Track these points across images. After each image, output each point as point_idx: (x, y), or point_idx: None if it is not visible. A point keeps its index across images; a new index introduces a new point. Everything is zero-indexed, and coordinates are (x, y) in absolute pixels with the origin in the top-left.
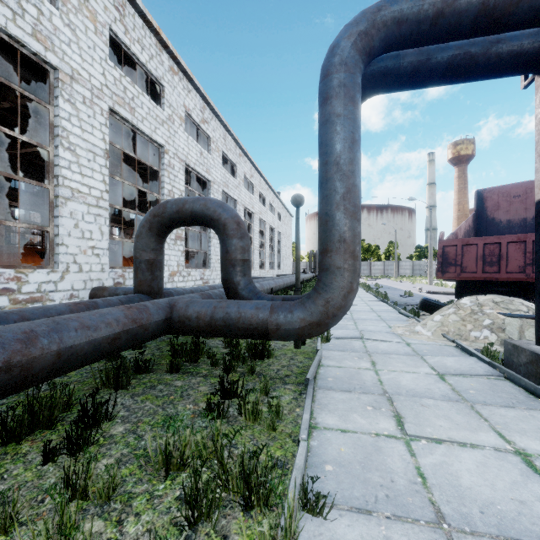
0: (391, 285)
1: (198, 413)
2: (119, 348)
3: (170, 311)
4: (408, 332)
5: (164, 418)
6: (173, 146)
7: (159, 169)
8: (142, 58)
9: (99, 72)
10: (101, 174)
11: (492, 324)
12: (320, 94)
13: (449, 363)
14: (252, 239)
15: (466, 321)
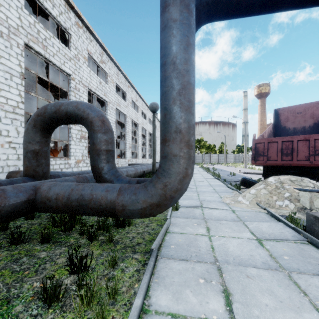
0: (222, 168)
1: (40, 293)
2: None
3: (33, 193)
4: (233, 202)
5: (0, 302)
6: (78, 76)
7: (68, 90)
8: (53, 12)
9: (16, 16)
10: (17, 89)
11: (290, 196)
12: (160, 6)
13: (264, 228)
14: (137, 140)
15: (272, 194)
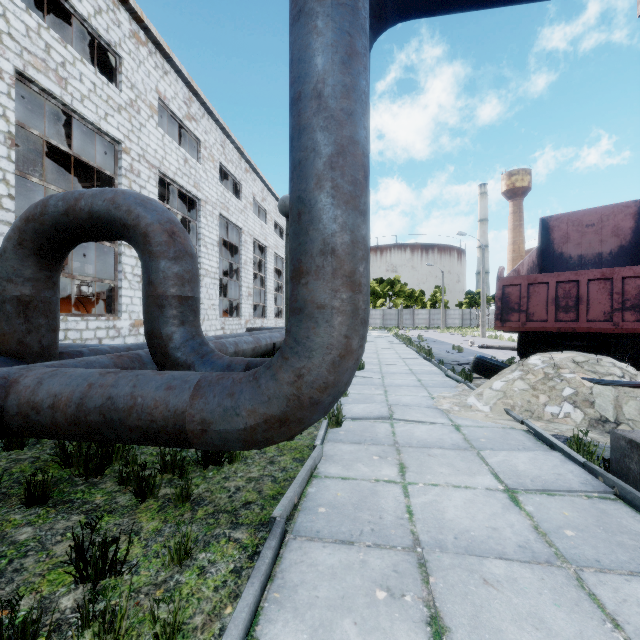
0: (437, 338)
1: None
2: None
3: (1, 394)
4: (458, 407)
5: None
6: (138, 144)
7: (115, 174)
8: (81, 9)
9: None
10: None
11: (575, 395)
12: None
13: (521, 464)
14: (265, 279)
15: (538, 391)
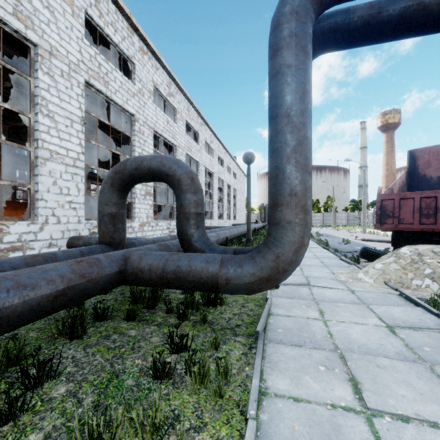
0: (329, 233)
1: (145, 370)
2: (64, 304)
3: (124, 263)
4: (351, 279)
5: (109, 376)
6: (143, 115)
7: (131, 134)
8: (115, 39)
9: (76, 49)
10: (78, 138)
11: (433, 273)
12: (270, 47)
13: (396, 313)
14: (212, 194)
15: (407, 270)
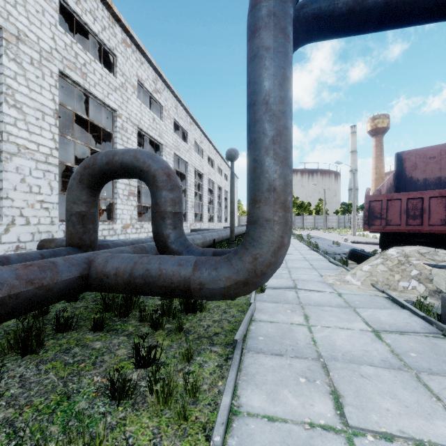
0: (320, 236)
1: (103, 389)
2: (4, 315)
3: (87, 267)
4: (339, 282)
5: (59, 398)
6: (126, 111)
7: (113, 131)
8: (94, 28)
9: (49, 36)
10: (51, 132)
11: (419, 274)
12: (248, 29)
13: (382, 317)
14: (202, 196)
15: (394, 272)
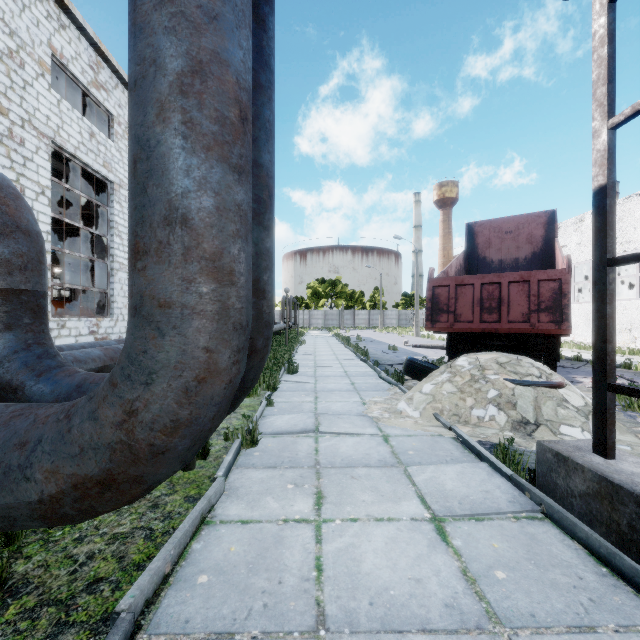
0: (375, 338)
1: None
2: None
3: None
4: (388, 413)
5: None
6: (21, 106)
7: None
8: None
9: None
10: None
11: (499, 397)
12: None
13: (449, 482)
14: None
15: (465, 393)
